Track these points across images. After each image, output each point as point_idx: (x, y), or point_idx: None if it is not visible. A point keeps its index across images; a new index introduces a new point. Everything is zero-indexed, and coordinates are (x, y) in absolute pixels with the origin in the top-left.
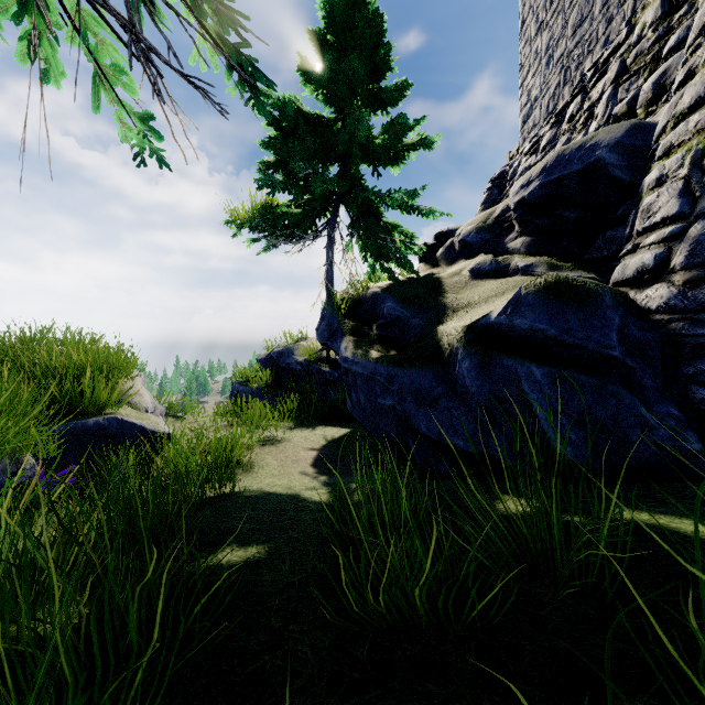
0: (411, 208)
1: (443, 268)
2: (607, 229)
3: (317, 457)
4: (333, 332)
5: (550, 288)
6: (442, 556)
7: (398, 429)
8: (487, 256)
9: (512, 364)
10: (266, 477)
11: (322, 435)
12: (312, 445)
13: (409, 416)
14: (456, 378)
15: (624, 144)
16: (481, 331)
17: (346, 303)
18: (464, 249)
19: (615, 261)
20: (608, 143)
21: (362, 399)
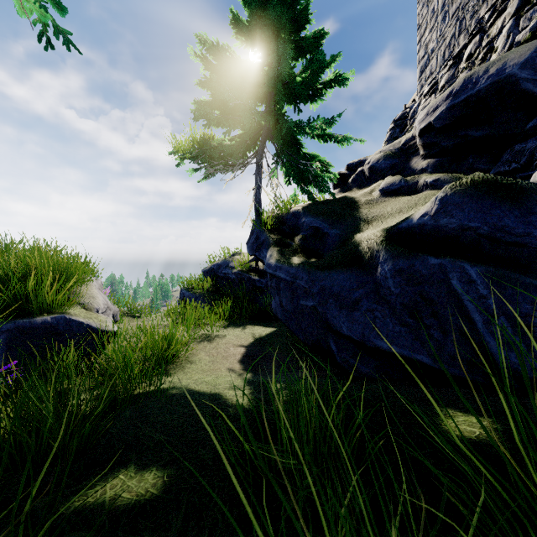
0: (328, 137)
1: (355, 191)
2: (515, 144)
3: (245, 353)
4: (260, 244)
5: (477, 186)
6: (395, 521)
7: (318, 329)
8: (396, 176)
9: (441, 263)
10: (196, 372)
11: (250, 333)
12: (241, 342)
13: (330, 318)
14: (378, 280)
15: (535, 60)
16: (402, 234)
17: (272, 220)
18: (373, 174)
19: (525, 172)
20: (518, 60)
21: (285, 301)
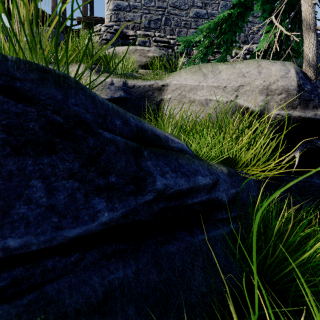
0: None
1: None
2: None
3: None
4: None
5: None
6: None
7: None
8: None
9: None
10: None
11: None
12: None
13: None
14: None
15: None
16: None
17: None
18: None
19: None
20: None
21: None
